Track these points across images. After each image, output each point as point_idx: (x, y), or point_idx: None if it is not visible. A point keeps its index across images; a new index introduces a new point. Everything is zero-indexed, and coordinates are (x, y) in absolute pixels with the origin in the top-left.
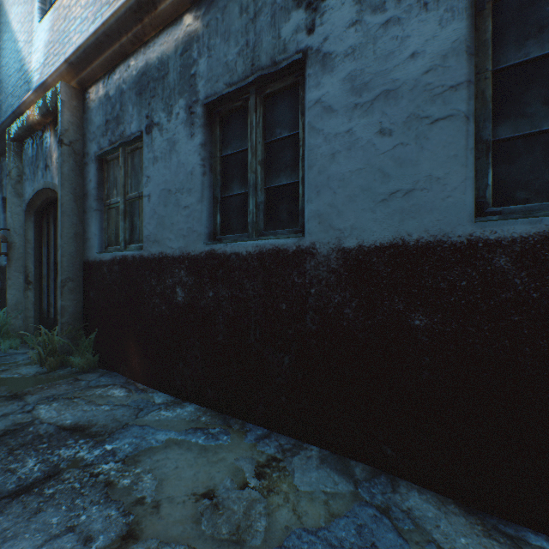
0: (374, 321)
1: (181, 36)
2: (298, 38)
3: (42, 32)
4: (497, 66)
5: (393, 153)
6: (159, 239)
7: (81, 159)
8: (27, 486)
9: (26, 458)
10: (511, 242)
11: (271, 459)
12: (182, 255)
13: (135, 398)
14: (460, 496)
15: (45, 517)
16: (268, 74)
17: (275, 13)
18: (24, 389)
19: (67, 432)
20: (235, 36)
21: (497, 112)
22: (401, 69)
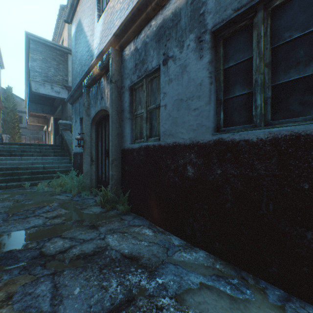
0: None
1: None
2: None
3: (99, 26)
4: None
5: None
6: (172, 133)
7: (120, 90)
8: (117, 307)
9: (110, 278)
10: None
11: None
12: (191, 143)
13: (159, 238)
14: None
15: None
16: None
17: None
18: (96, 221)
19: (128, 260)
20: None
21: None
22: None
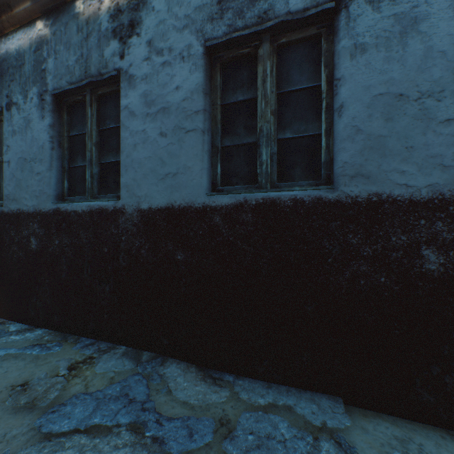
0: (158, 257)
1: (35, 37)
2: (115, 60)
3: None
4: (224, 102)
5: (167, 148)
6: (17, 198)
7: None
8: None
9: None
10: (221, 208)
11: (88, 358)
12: (35, 211)
13: None
14: (199, 362)
15: None
16: (97, 81)
17: (101, 38)
18: None
19: None
20: (74, 47)
21: (224, 130)
22: (171, 95)
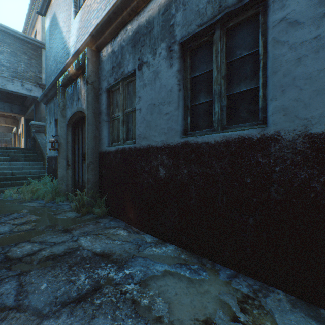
0: None
1: (162, 2)
2: None
3: (75, 24)
4: None
5: None
6: (147, 136)
7: (97, 92)
8: (83, 295)
9: (79, 273)
10: None
11: (245, 296)
12: (163, 145)
13: (133, 237)
14: None
15: (99, 323)
16: (234, 10)
17: None
18: (70, 226)
19: (99, 257)
20: None
21: None
22: None
